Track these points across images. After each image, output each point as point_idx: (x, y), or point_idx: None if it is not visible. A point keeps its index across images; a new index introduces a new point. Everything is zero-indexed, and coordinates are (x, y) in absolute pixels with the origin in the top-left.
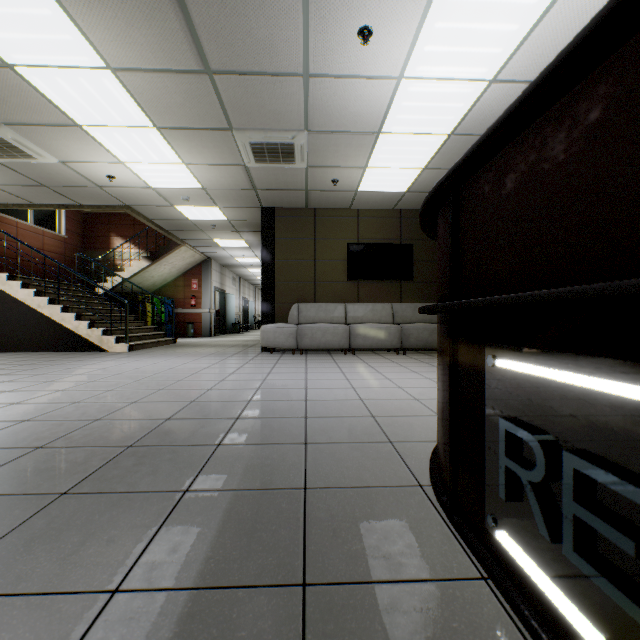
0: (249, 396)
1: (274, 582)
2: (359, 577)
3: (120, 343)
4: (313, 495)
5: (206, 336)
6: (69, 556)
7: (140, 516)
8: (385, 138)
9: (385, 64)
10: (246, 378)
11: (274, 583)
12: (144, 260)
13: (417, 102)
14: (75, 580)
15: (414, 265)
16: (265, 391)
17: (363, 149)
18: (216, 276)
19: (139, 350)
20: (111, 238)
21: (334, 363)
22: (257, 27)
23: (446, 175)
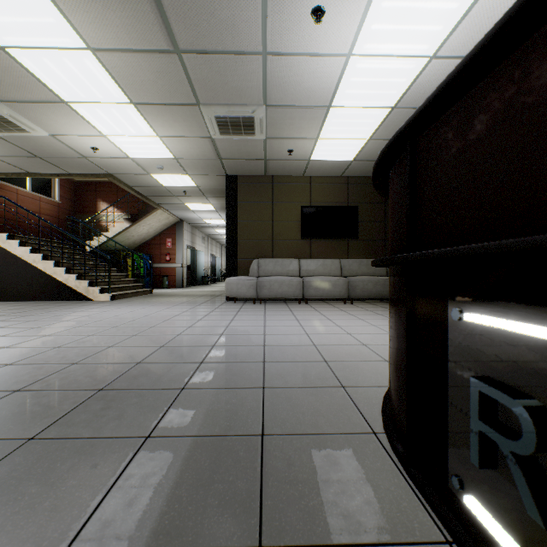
0: (213, 341)
1: (229, 544)
2: (317, 539)
3: (104, 293)
4: (270, 442)
5: (179, 287)
6: (23, 510)
7: (100, 464)
8: (335, 111)
9: (336, 42)
10: (211, 325)
11: (229, 546)
12: (125, 222)
13: (364, 78)
14: (24, 539)
15: (359, 225)
16: (228, 337)
17: (315, 122)
18: (188, 235)
19: (120, 299)
20: (98, 203)
21: (289, 311)
22: (220, 8)
23: (405, 124)
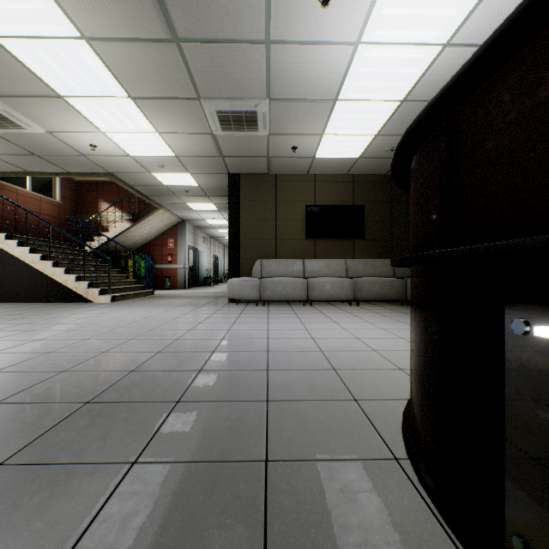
0: (213, 346)
1: None
2: None
3: (104, 295)
4: (275, 471)
5: (181, 288)
6: None
7: (75, 500)
8: (341, 105)
9: (343, 29)
10: (212, 328)
11: None
12: (126, 222)
13: (373, 68)
14: None
15: (365, 225)
16: (229, 341)
17: (320, 116)
18: (190, 236)
19: (120, 301)
20: (99, 203)
21: (294, 313)
22: None
23: (443, 89)
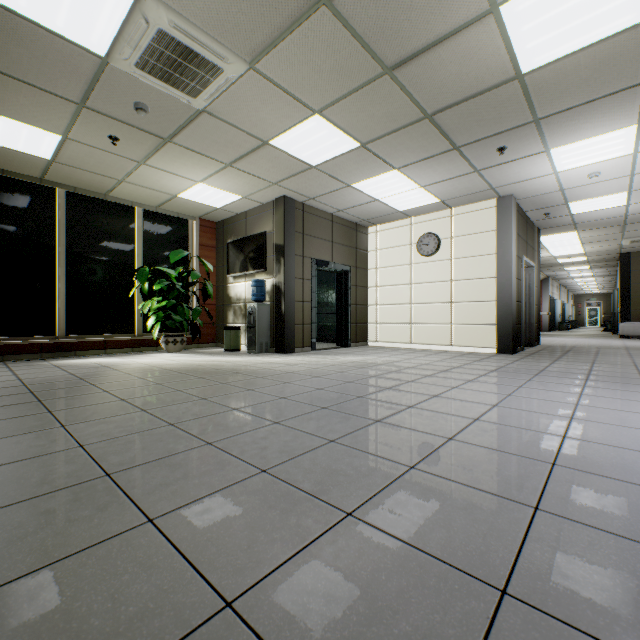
0: None
1: None
2: None
3: None
4: None
5: (544, 331)
6: None
7: None
8: None
9: None
10: (634, 343)
11: None
12: None
13: None
14: None
15: None
16: None
17: None
18: (549, 288)
19: None
20: None
21: None
22: None
23: None
